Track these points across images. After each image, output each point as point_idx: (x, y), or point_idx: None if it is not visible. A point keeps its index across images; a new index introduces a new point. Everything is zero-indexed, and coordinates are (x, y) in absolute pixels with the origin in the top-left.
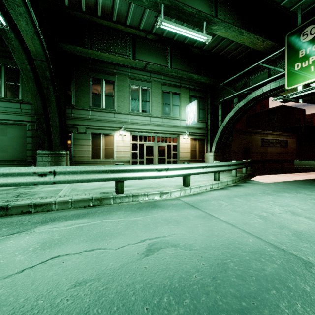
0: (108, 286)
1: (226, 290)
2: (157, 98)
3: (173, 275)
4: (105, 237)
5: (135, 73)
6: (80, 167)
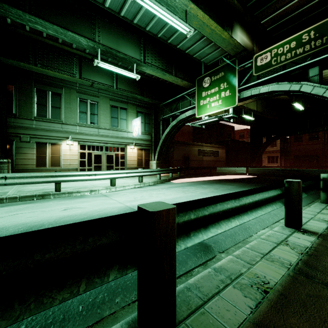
0: (41, 217)
1: (88, 214)
2: (105, 111)
3: (71, 213)
4: (43, 208)
5: (83, 87)
6: (26, 173)
